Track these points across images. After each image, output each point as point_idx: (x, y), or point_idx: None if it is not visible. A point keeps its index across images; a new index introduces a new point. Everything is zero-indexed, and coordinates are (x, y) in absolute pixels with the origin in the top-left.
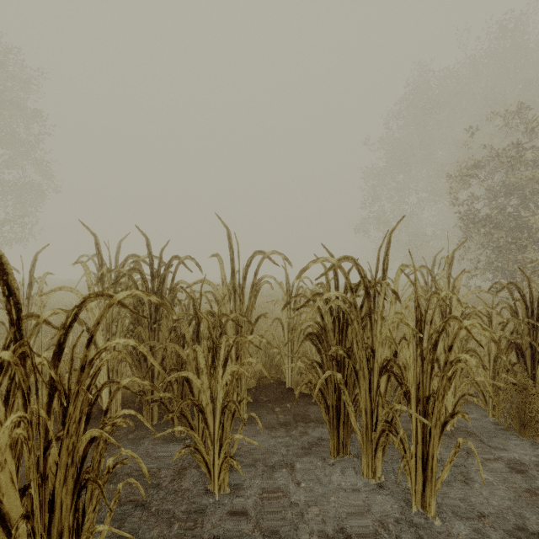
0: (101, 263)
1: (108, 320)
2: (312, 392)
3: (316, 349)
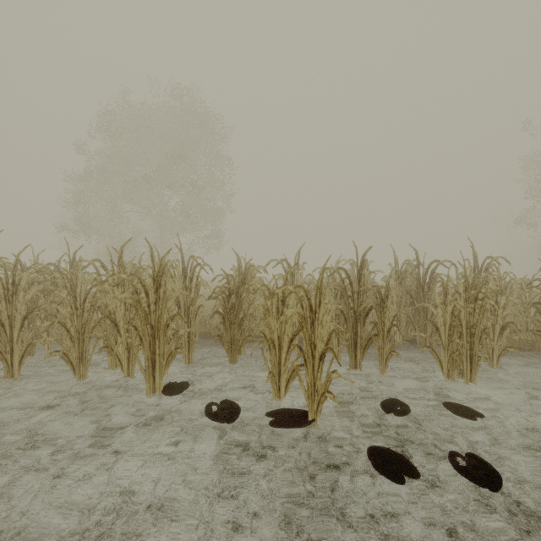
0: (395, 264)
1: (397, 293)
2: (535, 336)
3: (538, 312)
